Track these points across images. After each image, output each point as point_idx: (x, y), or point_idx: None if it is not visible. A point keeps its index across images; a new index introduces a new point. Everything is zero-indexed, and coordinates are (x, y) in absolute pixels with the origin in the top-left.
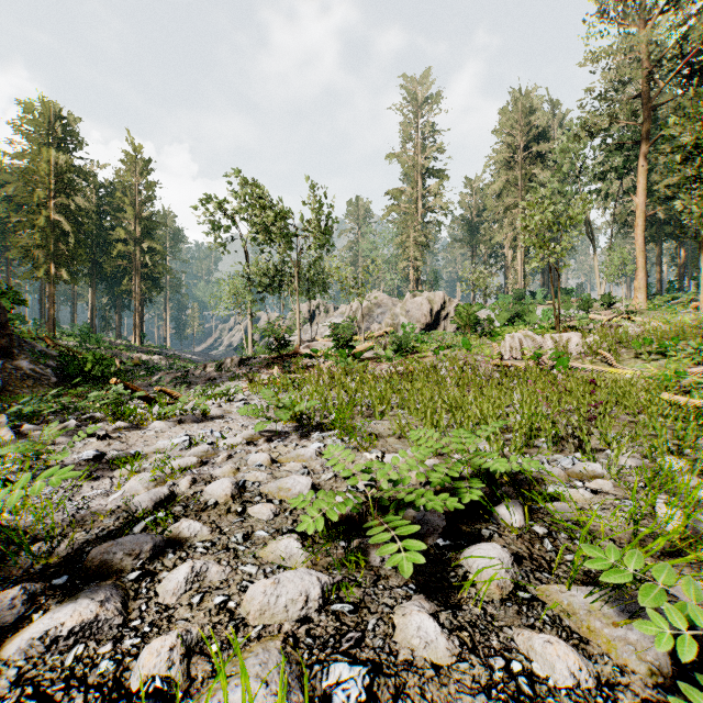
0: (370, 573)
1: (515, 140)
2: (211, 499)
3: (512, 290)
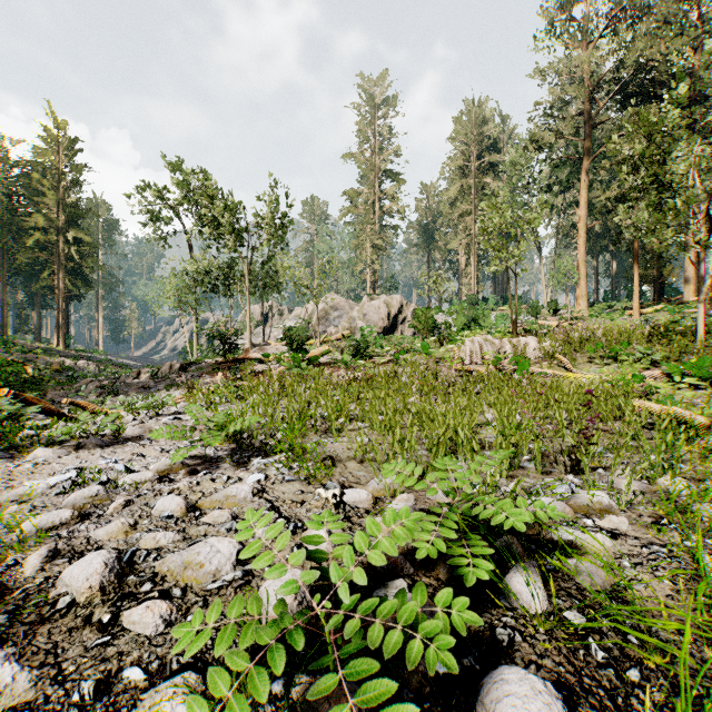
0: None
1: (469, 148)
2: (64, 596)
3: (466, 296)
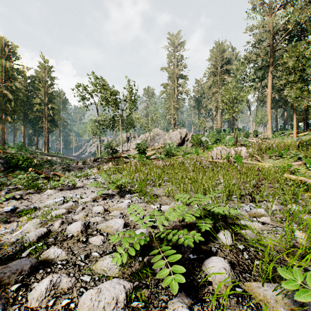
0: (154, 278)
1: (217, 63)
2: (69, 233)
3: (215, 128)
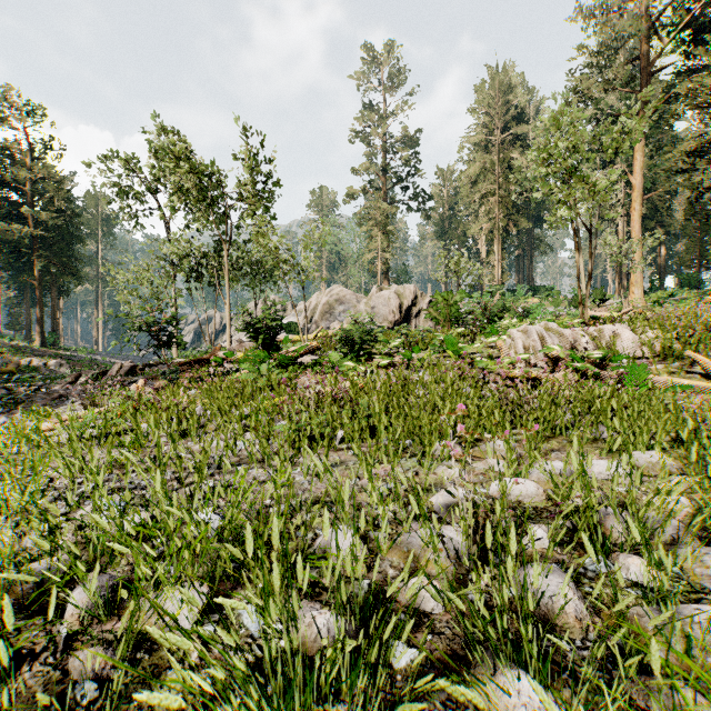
0: None
1: (492, 120)
2: None
3: (490, 286)
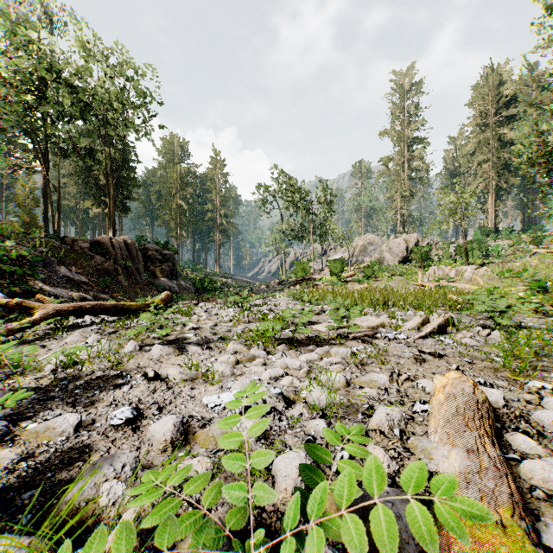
0: None
1: (486, 108)
2: (281, 308)
3: (481, 229)
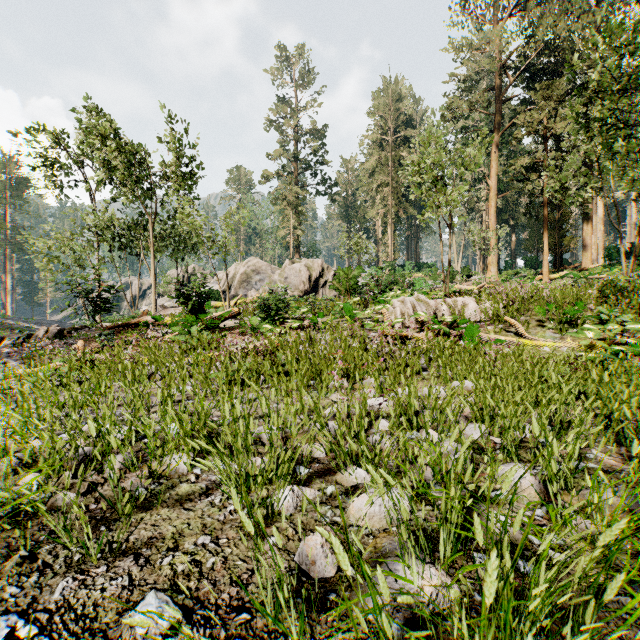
0: None
1: (386, 123)
2: None
3: (384, 262)
